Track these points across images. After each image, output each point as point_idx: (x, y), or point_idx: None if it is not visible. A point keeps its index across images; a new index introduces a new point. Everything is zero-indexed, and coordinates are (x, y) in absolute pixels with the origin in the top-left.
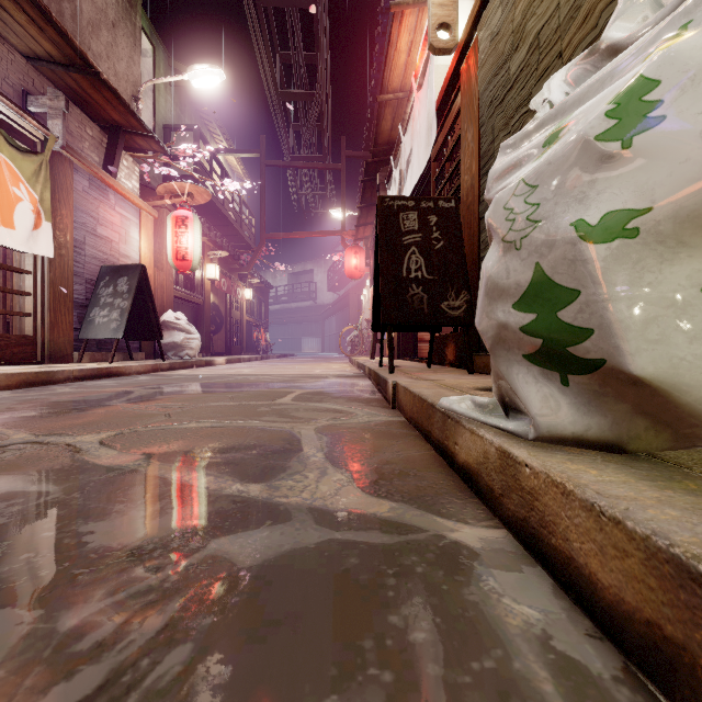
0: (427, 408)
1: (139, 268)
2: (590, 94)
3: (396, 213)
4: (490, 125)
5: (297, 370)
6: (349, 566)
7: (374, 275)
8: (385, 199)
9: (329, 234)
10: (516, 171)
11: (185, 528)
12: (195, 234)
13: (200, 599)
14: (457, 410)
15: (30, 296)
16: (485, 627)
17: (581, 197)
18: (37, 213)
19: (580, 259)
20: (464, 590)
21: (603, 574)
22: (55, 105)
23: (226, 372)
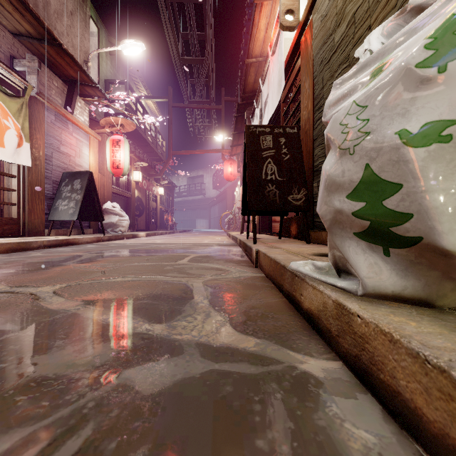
0: (280, 268)
1: (88, 173)
2: (405, 39)
3: (258, 136)
4: (321, 77)
5: (192, 240)
6: (225, 393)
7: (243, 178)
8: (250, 127)
9: (213, 151)
10: (346, 99)
11: (105, 360)
12: (125, 151)
13: (109, 424)
14: (303, 272)
15: (15, 192)
16: (333, 451)
17: (404, 113)
18: (20, 137)
19: (403, 160)
20: (314, 415)
21: (428, 410)
22: (32, 66)
23: (145, 242)
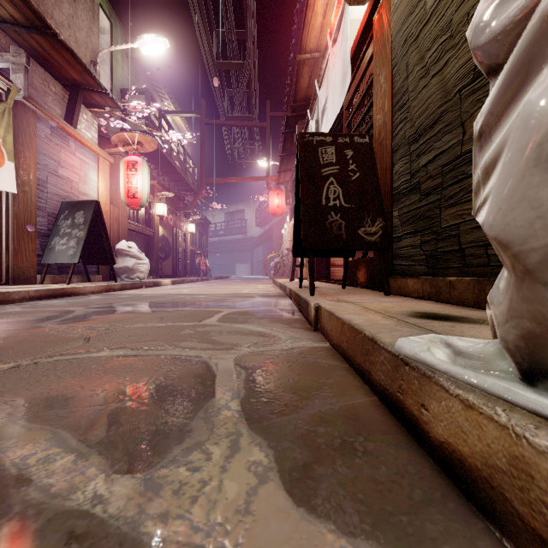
0: (363, 341)
1: (94, 203)
2: None
3: (315, 147)
4: (404, 63)
5: (229, 290)
6: None
7: (295, 206)
8: (305, 135)
9: (256, 179)
10: None
11: None
12: (144, 176)
13: None
14: (435, 364)
15: None
16: None
17: None
18: (1, 154)
19: None
20: None
21: None
22: (17, 61)
23: (168, 292)
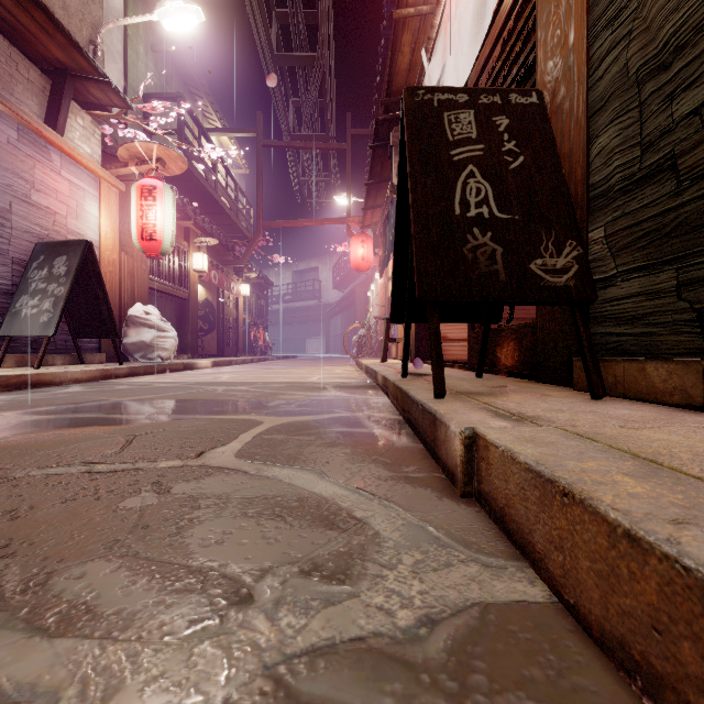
0: None
1: (83, 244)
2: None
3: (437, 112)
4: None
5: (291, 376)
6: None
7: (396, 229)
8: (417, 90)
9: (333, 221)
10: None
11: None
12: (166, 208)
13: None
14: None
15: None
16: None
17: None
18: None
19: None
20: None
21: None
22: None
23: (198, 379)
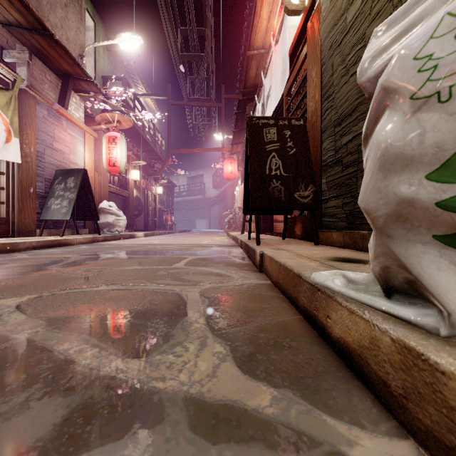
0: (293, 277)
1: (82, 171)
2: None
3: (261, 128)
4: (330, 63)
5: (191, 241)
6: None
7: (245, 174)
8: (253, 118)
9: (213, 150)
10: (408, 36)
11: (37, 437)
12: (122, 148)
13: None
14: (333, 287)
15: (4, 190)
16: None
17: None
18: (9, 131)
19: None
20: None
21: None
22: (22, 57)
23: (142, 242)
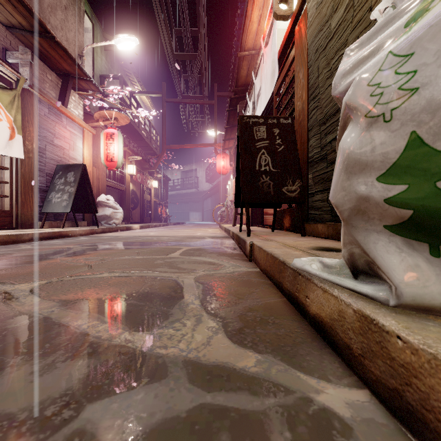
0: (278, 264)
1: (81, 166)
2: None
3: (251, 127)
4: (316, 66)
5: (185, 233)
6: None
7: (236, 170)
8: (244, 117)
9: (206, 145)
10: (368, 61)
11: (66, 387)
12: (119, 144)
13: None
14: (310, 271)
15: (7, 184)
16: None
17: None
18: (12, 129)
19: None
20: None
21: None
22: (24, 58)
23: (139, 234)
